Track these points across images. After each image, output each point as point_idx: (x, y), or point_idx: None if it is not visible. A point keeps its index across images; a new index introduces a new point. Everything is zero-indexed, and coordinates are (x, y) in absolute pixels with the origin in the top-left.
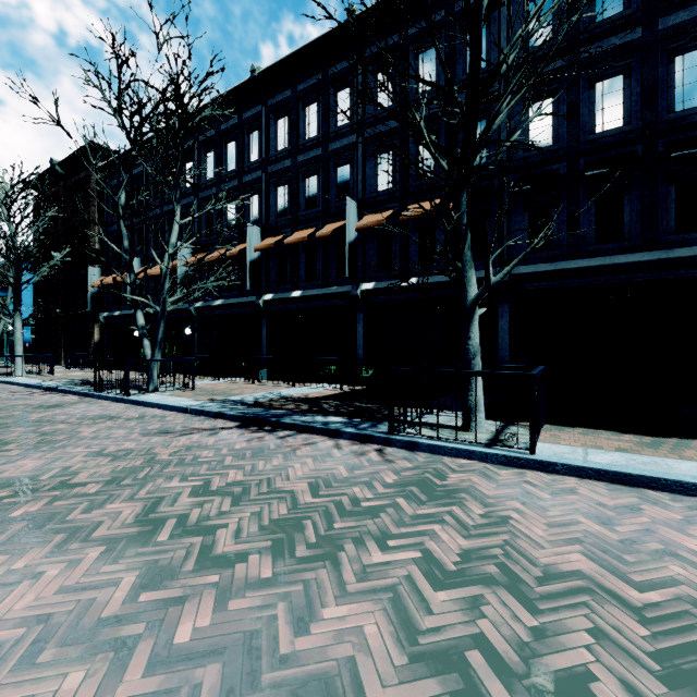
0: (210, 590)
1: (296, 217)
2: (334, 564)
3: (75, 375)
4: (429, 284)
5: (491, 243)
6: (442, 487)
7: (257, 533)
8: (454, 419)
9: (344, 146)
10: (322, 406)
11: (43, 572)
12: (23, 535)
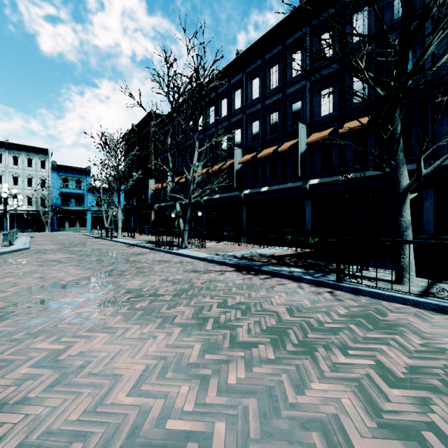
0: (241, 360)
1: (264, 140)
2: (313, 358)
3: (144, 238)
4: (362, 178)
5: (423, 145)
6: (384, 321)
7: (260, 333)
8: (387, 275)
9: (297, 89)
10: (285, 261)
11: (156, 335)
12: (143, 316)
